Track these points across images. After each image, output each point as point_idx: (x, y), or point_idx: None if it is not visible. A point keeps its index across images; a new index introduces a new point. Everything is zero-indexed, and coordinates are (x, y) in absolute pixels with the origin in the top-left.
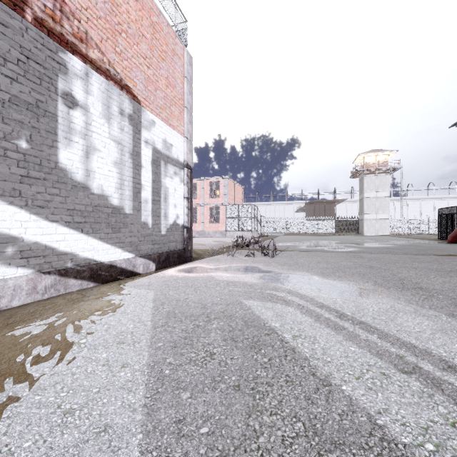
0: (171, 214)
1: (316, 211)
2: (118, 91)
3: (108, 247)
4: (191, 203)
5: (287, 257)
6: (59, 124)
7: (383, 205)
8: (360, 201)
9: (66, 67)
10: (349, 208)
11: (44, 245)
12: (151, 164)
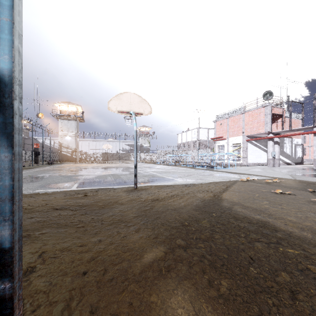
0: (298, 155)
1: None
2: (289, 138)
3: (288, 160)
4: (303, 152)
5: None
6: (284, 146)
7: None
8: None
9: (284, 140)
10: None
11: (283, 159)
12: (294, 147)
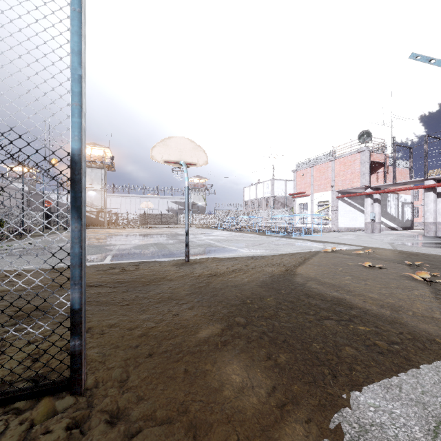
0: (406, 217)
1: None
2: (394, 194)
3: (393, 224)
4: (413, 213)
5: None
6: (387, 205)
7: None
8: None
9: (388, 196)
10: None
11: (386, 223)
12: (401, 206)
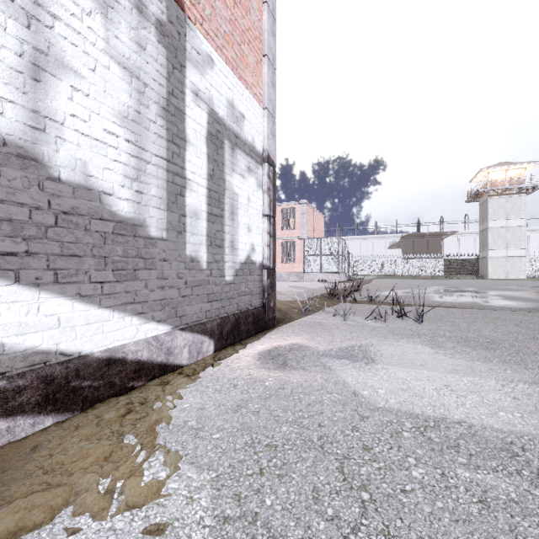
0: (241, 243)
1: (416, 246)
2: None
3: (104, 315)
4: (273, 226)
5: (444, 321)
6: None
7: (516, 237)
8: (481, 233)
9: None
10: (462, 243)
11: None
12: (205, 141)
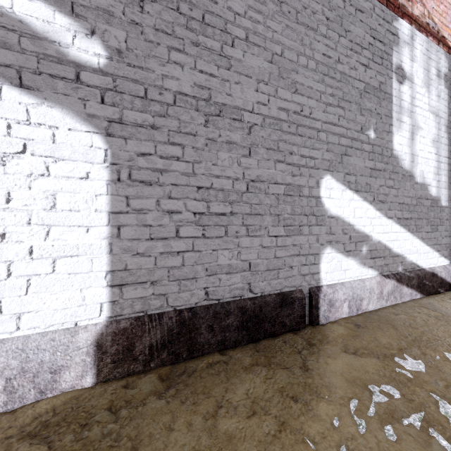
0: None
1: None
2: (435, 47)
3: (427, 249)
4: None
5: None
6: (393, 105)
7: None
8: None
9: (397, 37)
10: None
11: (383, 244)
12: None
